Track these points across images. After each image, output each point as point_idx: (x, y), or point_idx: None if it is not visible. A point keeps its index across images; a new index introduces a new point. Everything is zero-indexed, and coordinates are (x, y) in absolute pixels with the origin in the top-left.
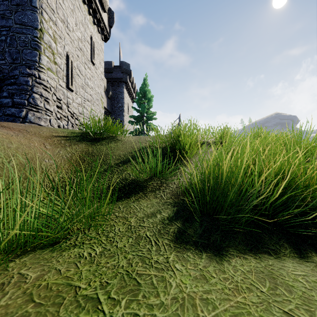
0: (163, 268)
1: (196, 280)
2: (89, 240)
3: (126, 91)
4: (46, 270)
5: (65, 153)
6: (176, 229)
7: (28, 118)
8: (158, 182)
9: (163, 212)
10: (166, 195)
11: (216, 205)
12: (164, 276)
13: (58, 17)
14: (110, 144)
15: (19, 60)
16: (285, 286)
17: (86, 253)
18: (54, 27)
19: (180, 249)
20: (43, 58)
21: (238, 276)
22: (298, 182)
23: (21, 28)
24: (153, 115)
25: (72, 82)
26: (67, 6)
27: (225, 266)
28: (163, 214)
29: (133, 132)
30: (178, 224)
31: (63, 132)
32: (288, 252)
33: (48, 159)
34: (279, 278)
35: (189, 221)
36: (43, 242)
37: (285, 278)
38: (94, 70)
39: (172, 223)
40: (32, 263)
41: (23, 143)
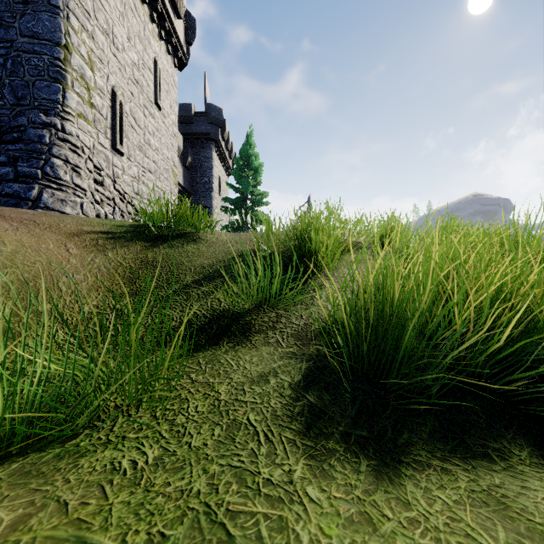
0: (281, 497)
1: (352, 525)
2: (136, 431)
3: (217, 156)
4: (38, 504)
5: (104, 263)
6: (306, 406)
7: (44, 200)
8: (272, 315)
9: (281, 373)
10: (287, 340)
11: (379, 359)
12: (283, 516)
13: (96, 25)
14: (186, 247)
15: (28, 99)
16: (539, 538)
17: (128, 461)
18: (89, 42)
19: (314, 452)
20: (70, 97)
21: (437, 513)
22: (539, 315)
23: (32, 43)
24: (263, 197)
25: (122, 140)
26: (113, 6)
27: (407, 489)
28: (281, 377)
29: (228, 226)
30: (310, 396)
31: (102, 225)
32: (526, 455)
33: (73, 273)
34: (522, 517)
35: (331, 390)
36: (46, 437)
37: (534, 518)
38: (160, 119)
39: (299, 395)
40: (13, 485)
41: (26, 244)
